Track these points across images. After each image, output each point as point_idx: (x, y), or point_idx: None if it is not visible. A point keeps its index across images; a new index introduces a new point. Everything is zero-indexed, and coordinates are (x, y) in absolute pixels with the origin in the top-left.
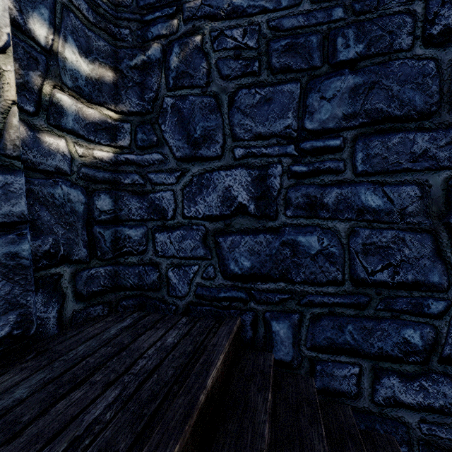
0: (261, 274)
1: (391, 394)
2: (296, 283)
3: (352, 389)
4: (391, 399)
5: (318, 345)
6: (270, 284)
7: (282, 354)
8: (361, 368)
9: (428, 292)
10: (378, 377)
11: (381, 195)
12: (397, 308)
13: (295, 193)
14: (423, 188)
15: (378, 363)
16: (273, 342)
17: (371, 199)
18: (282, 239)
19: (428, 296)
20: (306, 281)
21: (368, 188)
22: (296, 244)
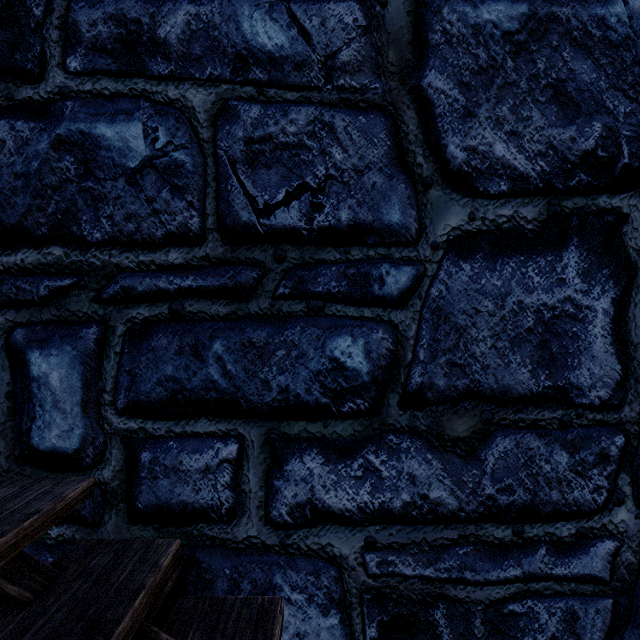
0: (2, 227)
1: (307, 496)
2: (93, 246)
3: (222, 499)
4: (307, 507)
5: (144, 401)
6: (26, 254)
7: (55, 436)
8: (244, 443)
9: (380, 247)
10: (280, 460)
11: (285, 21)
12: (320, 291)
13: (89, 10)
14: (371, 8)
15: (280, 426)
16: (34, 407)
17: (263, 31)
18: (55, 131)
19: (380, 258)
20: (115, 239)
21: (257, 5)
22: (93, 143)
